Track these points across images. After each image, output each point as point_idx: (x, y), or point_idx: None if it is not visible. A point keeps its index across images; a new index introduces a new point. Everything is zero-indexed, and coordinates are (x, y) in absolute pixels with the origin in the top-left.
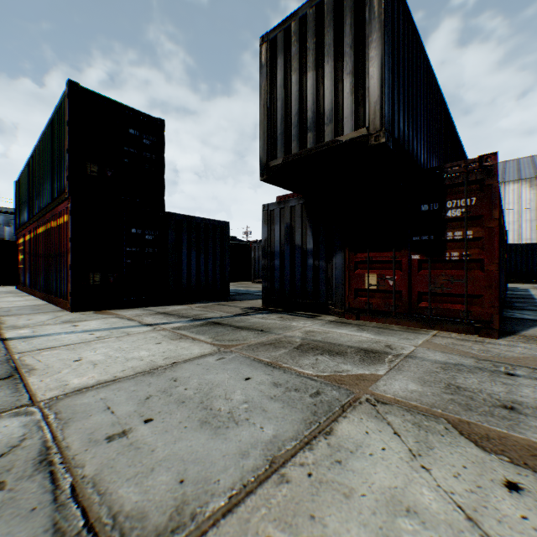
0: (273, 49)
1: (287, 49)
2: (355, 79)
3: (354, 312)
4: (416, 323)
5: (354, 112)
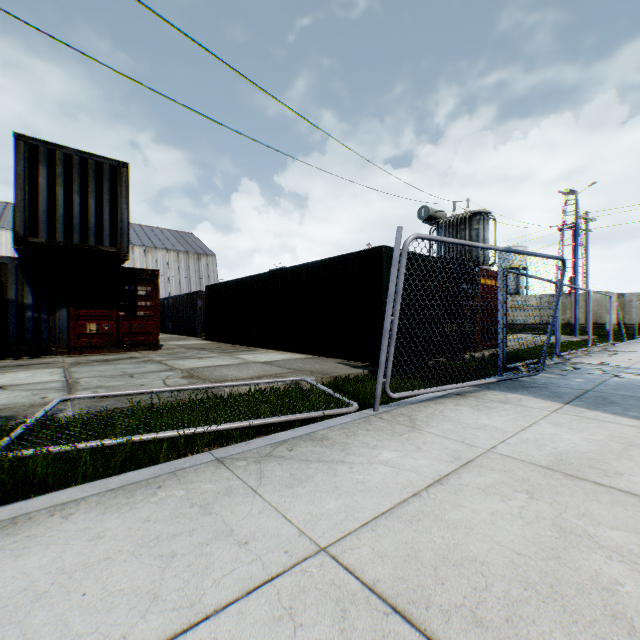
0: (35, 153)
1: (52, 163)
2: (112, 219)
3: (80, 349)
4: (123, 350)
5: (111, 236)
